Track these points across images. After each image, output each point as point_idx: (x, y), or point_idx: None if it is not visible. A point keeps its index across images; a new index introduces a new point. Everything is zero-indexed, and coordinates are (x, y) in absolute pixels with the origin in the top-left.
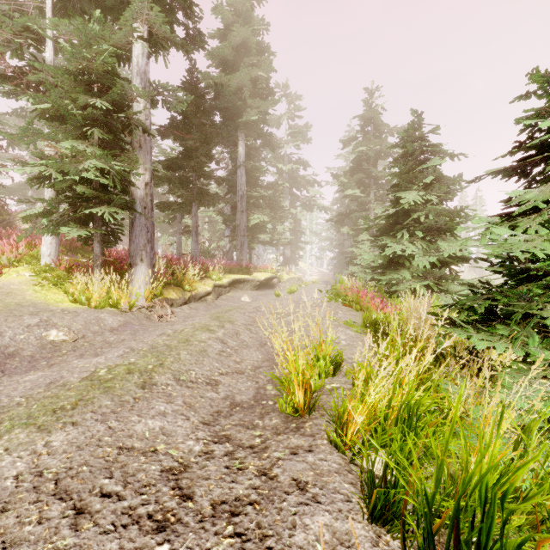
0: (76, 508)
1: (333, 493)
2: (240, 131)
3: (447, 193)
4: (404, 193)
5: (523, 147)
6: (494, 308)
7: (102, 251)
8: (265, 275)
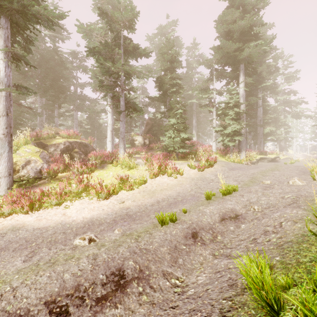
0: (288, 174)
1: None
2: (259, 90)
3: None
4: None
5: None
6: None
7: (226, 148)
8: (274, 156)
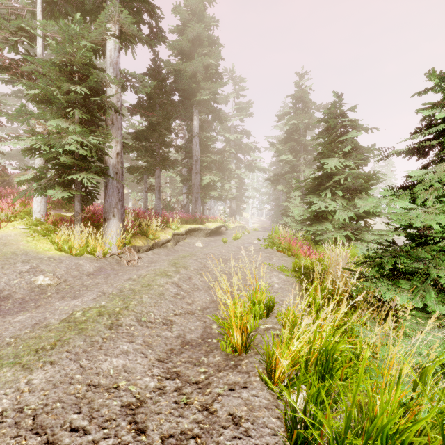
0: (49, 442)
1: (262, 428)
2: (194, 107)
3: (362, 160)
4: (327, 160)
5: (422, 133)
6: (399, 264)
7: (82, 207)
8: (215, 224)
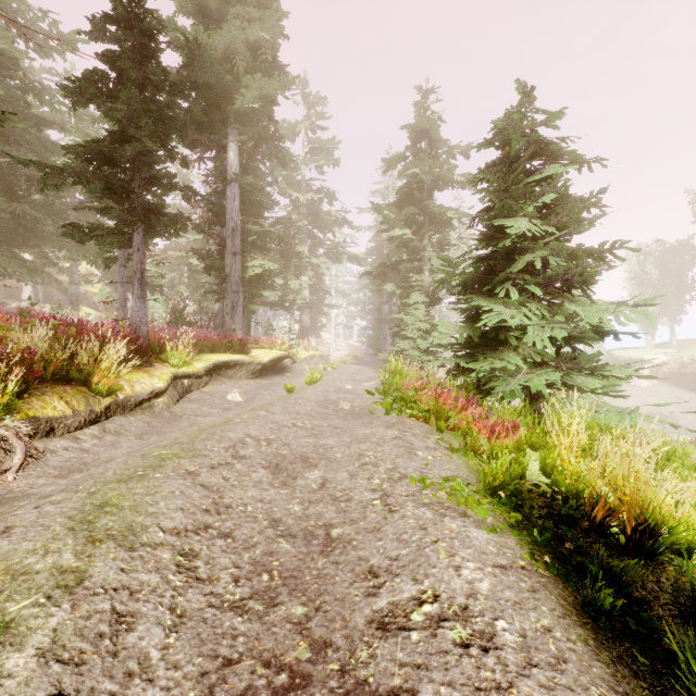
0: None
1: None
2: (230, 126)
3: (568, 226)
4: (506, 221)
5: None
6: None
7: None
8: (272, 354)
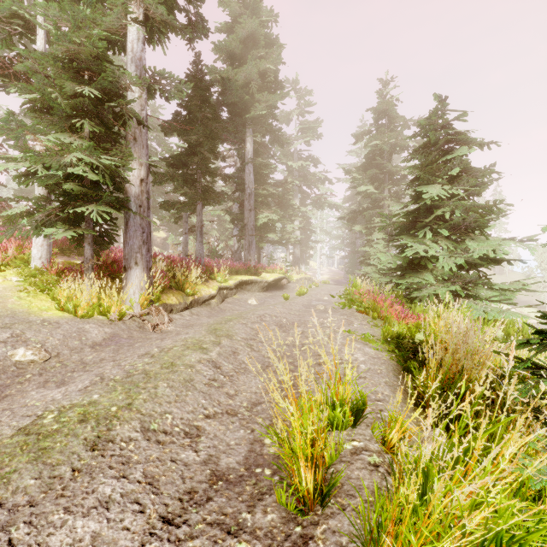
0: None
1: None
2: (247, 126)
3: (475, 187)
4: (426, 187)
5: None
6: None
7: (98, 253)
8: (274, 276)
